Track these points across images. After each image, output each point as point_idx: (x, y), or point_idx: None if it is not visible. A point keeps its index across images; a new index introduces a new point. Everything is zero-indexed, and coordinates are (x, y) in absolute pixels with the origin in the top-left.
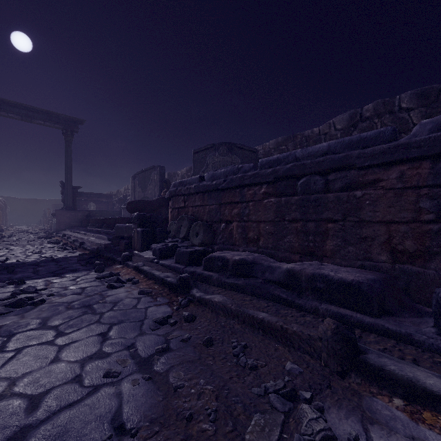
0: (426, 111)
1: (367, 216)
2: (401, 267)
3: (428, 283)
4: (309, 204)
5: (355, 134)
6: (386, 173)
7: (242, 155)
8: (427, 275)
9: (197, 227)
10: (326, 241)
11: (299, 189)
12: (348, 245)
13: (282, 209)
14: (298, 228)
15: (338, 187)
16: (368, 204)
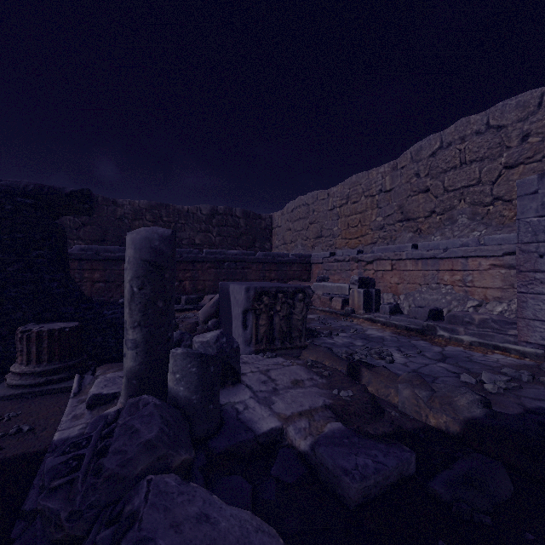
0: None
1: None
2: None
3: None
4: None
5: None
6: None
7: None
8: None
9: None
10: None
11: None
12: None
13: None
14: None
15: None
16: None
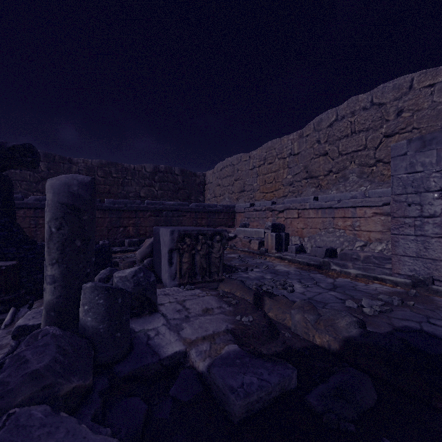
0: (48, 165)
1: None
2: None
3: None
4: None
5: None
6: (20, 211)
7: None
8: None
9: None
10: None
11: None
12: None
13: None
14: None
15: None
16: None
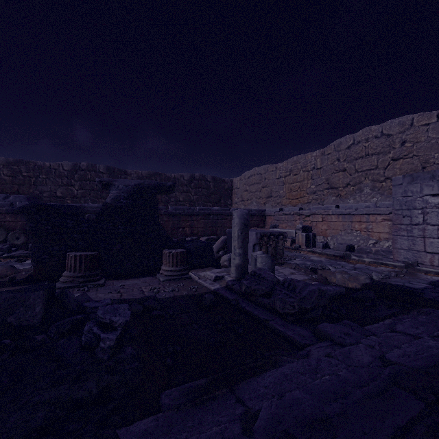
0: (110, 177)
1: None
2: None
3: None
4: None
5: (77, 176)
6: None
7: None
8: None
9: (17, 234)
10: None
11: (87, 218)
12: None
13: None
14: None
15: None
16: None
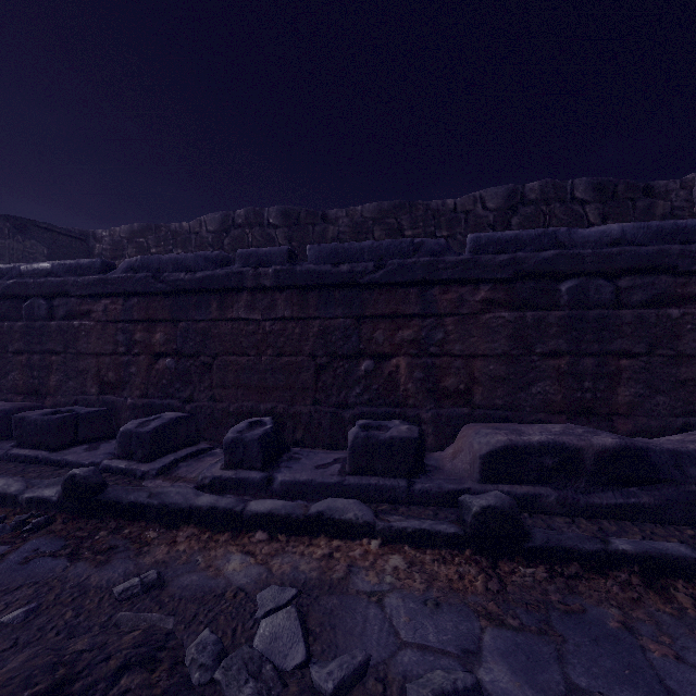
0: (289, 233)
1: (83, 347)
2: (104, 397)
3: (119, 410)
4: (33, 332)
5: (227, 241)
6: (97, 305)
7: (52, 241)
8: (119, 403)
9: None
10: (50, 376)
11: (23, 314)
12: (69, 380)
13: (5, 338)
14: (23, 362)
15: (62, 315)
16: (84, 335)
